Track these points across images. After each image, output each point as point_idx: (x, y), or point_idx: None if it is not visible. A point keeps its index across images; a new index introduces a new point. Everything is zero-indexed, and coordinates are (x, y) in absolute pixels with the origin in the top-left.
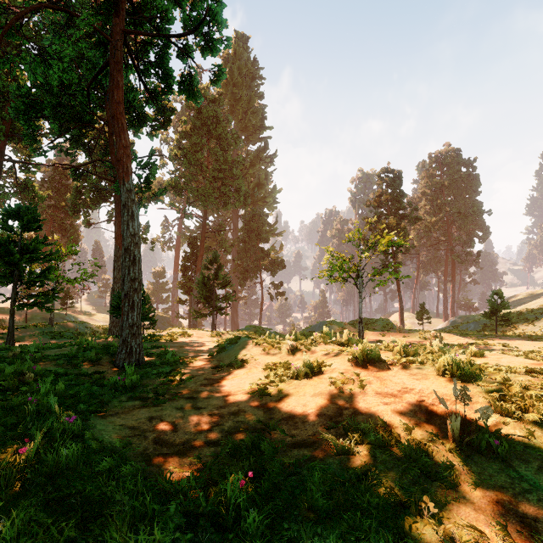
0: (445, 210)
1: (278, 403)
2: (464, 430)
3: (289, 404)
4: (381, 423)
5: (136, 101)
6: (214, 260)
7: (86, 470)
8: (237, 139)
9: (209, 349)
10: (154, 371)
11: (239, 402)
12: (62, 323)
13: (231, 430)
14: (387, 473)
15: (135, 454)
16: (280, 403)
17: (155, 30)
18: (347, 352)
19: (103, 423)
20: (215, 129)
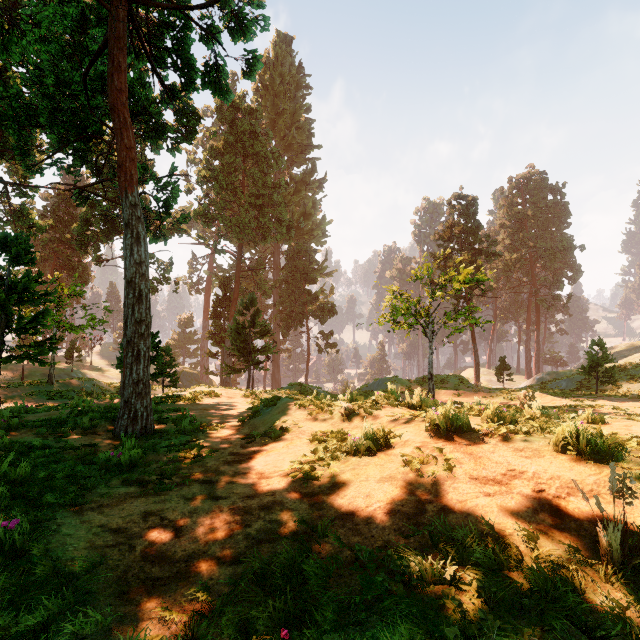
0: (528, 245)
1: (330, 492)
2: (624, 544)
3: (346, 493)
4: (488, 529)
5: (152, 105)
6: (250, 304)
7: (4, 624)
8: (278, 159)
9: (241, 413)
10: (165, 442)
11: (275, 489)
12: (64, 380)
13: (260, 536)
14: (513, 625)
15: (107, 580)
16: (333, 492)
17: (170, 2)
18: (422, 418)
19: (75, 523)
20: (252, 146)
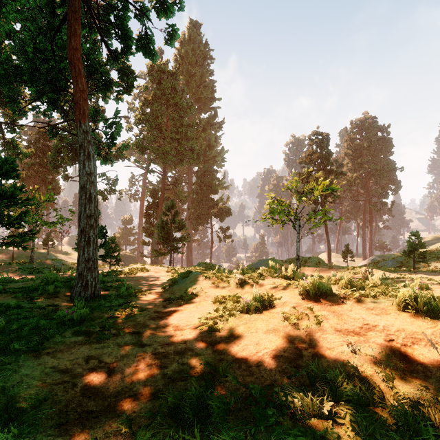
0: (364, 167)
1: (228, 340)
2: None
3: (241, 342)
4: (354, 371)
5: (102, 67)
6: (171, 207)
7: None
8: (191, 107)
9: (164, 283)
10: (107, 303)
11: (187, 338)
12: (41, 261)
13: (174, 375)
14: None
15: (50, 413)
16: (230, 340)
17: None
18: (295, 285)
19: (32, 365)
20: (173, 98)
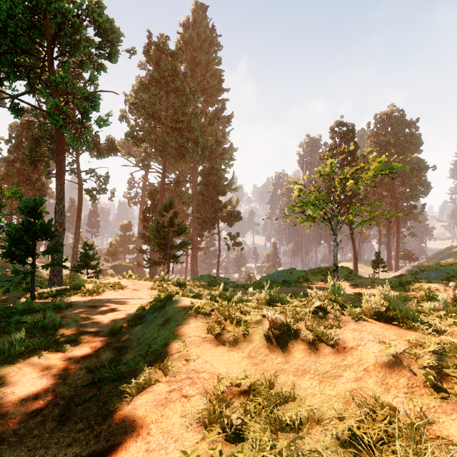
0: None
1: None
2: None
3: None
4: None
5: (71, 14)
6: (169, 207)
7: None
8: (195, 93)
9: (129, 313)
10: None
11: None
12: (6, 272)
13: None
14: None
15: None
16: None
17: None
18: None
19: None
20: (174, 82)
